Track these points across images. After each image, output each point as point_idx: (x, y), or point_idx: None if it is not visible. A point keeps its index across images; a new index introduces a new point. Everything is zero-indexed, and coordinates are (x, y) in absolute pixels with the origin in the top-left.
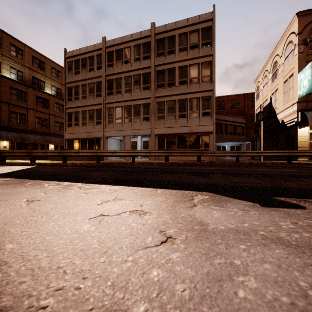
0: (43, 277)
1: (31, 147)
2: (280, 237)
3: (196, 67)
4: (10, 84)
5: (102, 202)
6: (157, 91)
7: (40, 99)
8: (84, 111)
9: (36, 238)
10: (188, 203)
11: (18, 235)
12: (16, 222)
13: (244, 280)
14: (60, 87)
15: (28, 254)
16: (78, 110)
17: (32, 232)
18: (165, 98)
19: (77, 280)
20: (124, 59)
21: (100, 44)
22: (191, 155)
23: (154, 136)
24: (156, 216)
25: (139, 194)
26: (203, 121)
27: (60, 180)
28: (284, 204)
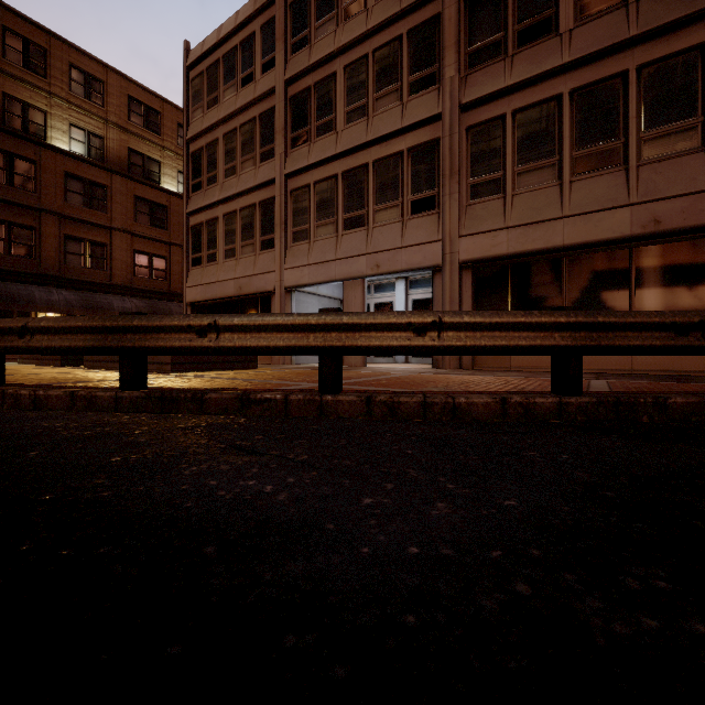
0: None
1: None
2: None
3: None
4: (65, 165)
5: None
6: (470, 80)
7: (144, 204)
8: (229, 214)
9: None
10: None
11: None
12: None
13: None
14: None
15: None
16: (216, 215)
17: None
18: (507, 102)
19: None
20: (343, 5)
21: None
22: None
23: (456, 269)
24: None
25: None
26: None
27: None
28: None
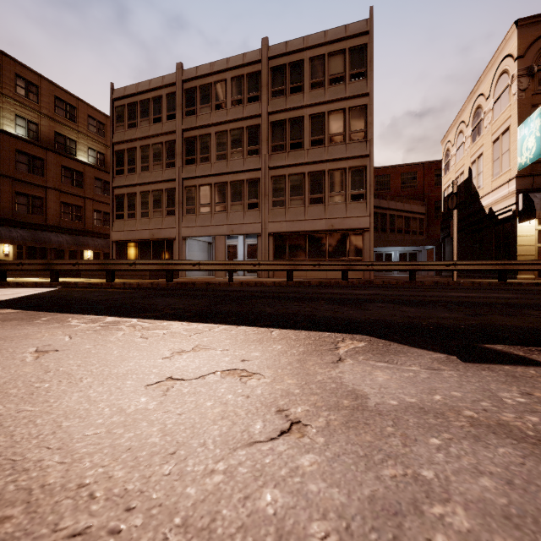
0: (48, 507)
1: (53, 256)
2: (504, 421)
3: (341, 116)
4: (16, 144)
5: (173, 353)
6: (273, 157)
7: (68, 171)
8: (144, 192)
9: (45, 424)
10: (329, 356)
11: (10, 418)
12: (10, 391)
13: (444, 512)
14: (103, 151)
15: (25, 458)
16: (135, 191)
17: (38, 413)
18: (286, 170)
19: (114, 513)
20: (215, 102)
21: (173, 75)
22: (331, 269)
23: (267, 235)
24: (270, 380)
25: (240, 338)
26: (352, 209)
27: (99, 313)
28: (504, 358)
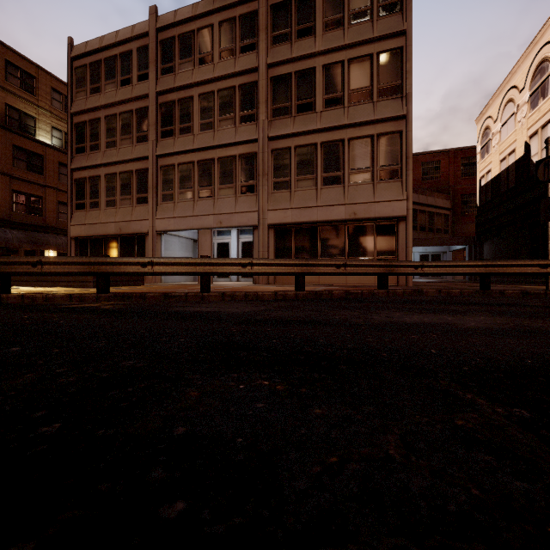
0: None
1: None
2: None
3: (366, 64)
4: None
5: None
6: (273, 124)
7: (22, 152)
8: (110, 175)
9: None
10: None
11: None
12: None
13: None
14: None
15: None
16: (98, 174)
17: None
18: (292, 141)
19: None
20: (198, 55)
21: (145, 23)
22: (363, 271)
23: (266, 228)
24: None
25: None
26: (383, 191)
27: None
28: None
